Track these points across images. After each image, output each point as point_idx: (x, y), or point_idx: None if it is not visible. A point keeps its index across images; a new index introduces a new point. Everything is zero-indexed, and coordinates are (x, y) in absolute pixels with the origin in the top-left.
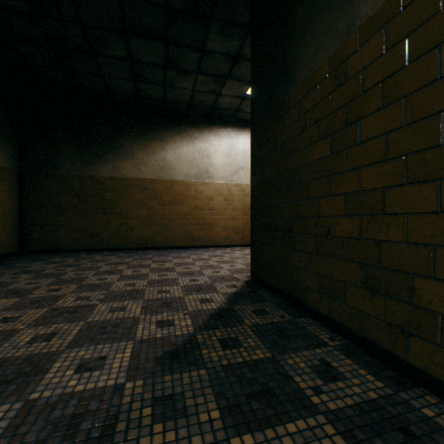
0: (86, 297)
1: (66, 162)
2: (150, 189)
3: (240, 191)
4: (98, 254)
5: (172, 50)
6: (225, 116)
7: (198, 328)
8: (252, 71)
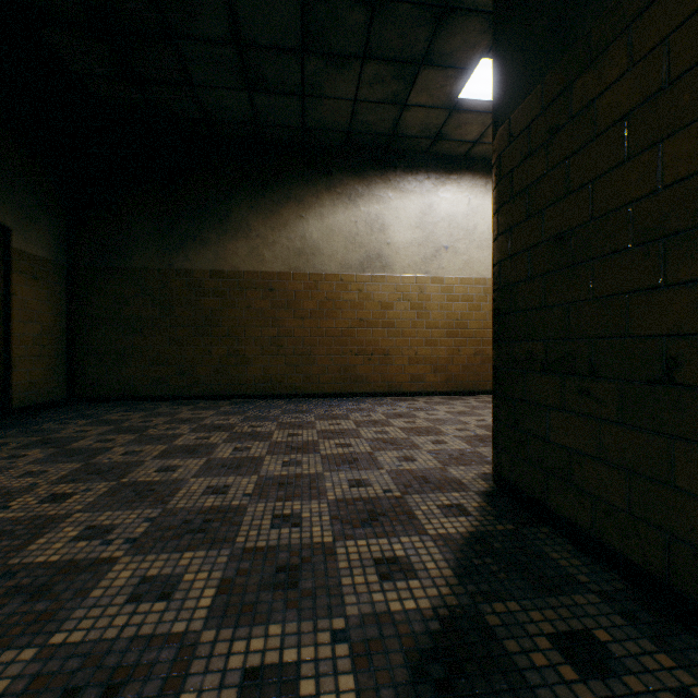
0: (106, 527)
1: (140, 247)
2: (278, 291)
3: (442, 291)
4: (188, 405)
5: (314, 9)
6: (414, 152)
7: None
8: None
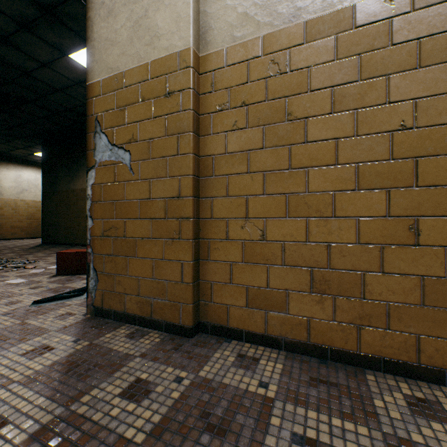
0: None
1: None
2: None
3: (25, 204)
4: None
5: None
6: (14, 156)
7: (32, 247)
8: (43, 171)
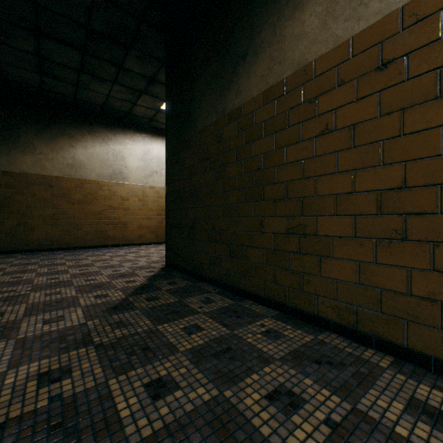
0: (11, 290)
1: None
2: (56, 187)
3: (154, 193)
4: None
5: (89, 60)
6: (140, 122)
7: (128, 295)
8: (167, 104)
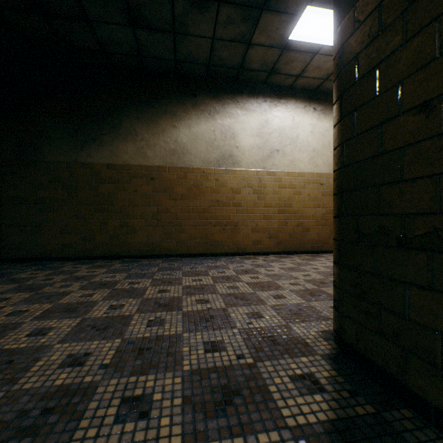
0: None
1: (53, 146)
2: (157, 180)
3: (274, 181)
4: (88, 264)
5: None
6: (255, 82)
7: None
8: None
